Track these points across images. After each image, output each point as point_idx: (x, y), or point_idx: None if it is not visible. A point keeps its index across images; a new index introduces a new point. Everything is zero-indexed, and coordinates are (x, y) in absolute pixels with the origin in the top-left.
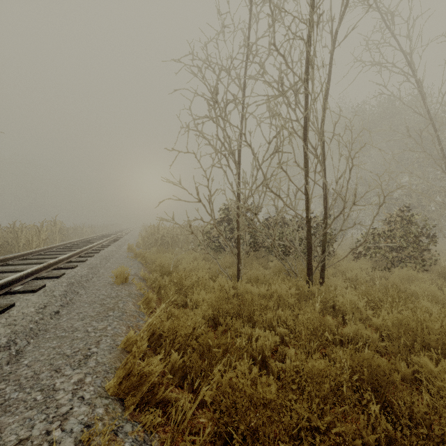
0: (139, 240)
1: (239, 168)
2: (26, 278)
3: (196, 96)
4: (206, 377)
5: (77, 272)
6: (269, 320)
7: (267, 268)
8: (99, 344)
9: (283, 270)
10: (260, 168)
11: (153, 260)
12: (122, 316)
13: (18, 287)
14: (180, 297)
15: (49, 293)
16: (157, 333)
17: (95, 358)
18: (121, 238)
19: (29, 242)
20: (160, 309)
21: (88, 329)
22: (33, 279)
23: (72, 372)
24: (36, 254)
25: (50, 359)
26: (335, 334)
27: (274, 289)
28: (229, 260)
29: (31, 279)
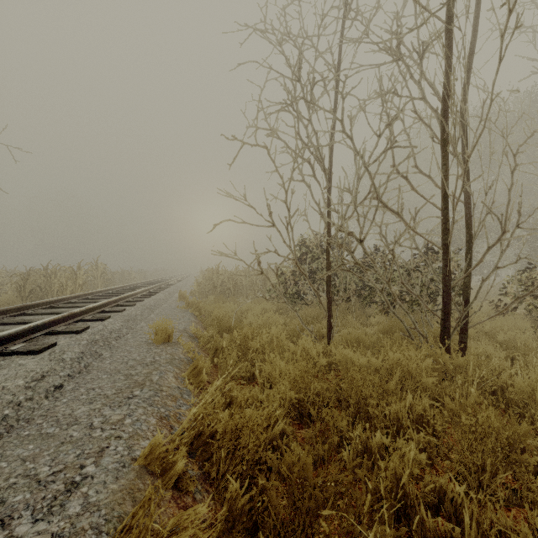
0: (194, 287)
1: (329, 180)
2: (35, 332)
3: (267, 80)
4: (294, 534)
5: (107, 325)
6: (394, 416)
7: (365, 325)
8: (101, 457)
9: (396, 329)
10: (366, 170)
11: (210, 312)
12: (154, 397)
13: (17, 345)
14: (245, 366)
15: (57, 355)
16: (207, 433)
17: (84, 492)
18: (174, 285)
19: (63, 287)
20: (213, 388)
21: (94, 421)
22: (46, 333)
23: (28, 529)
24: (67, 302)
25: (6, 487)
26: (524, 450)
27: (395, 360)
28: (312, 314)
29: (41, 334)
